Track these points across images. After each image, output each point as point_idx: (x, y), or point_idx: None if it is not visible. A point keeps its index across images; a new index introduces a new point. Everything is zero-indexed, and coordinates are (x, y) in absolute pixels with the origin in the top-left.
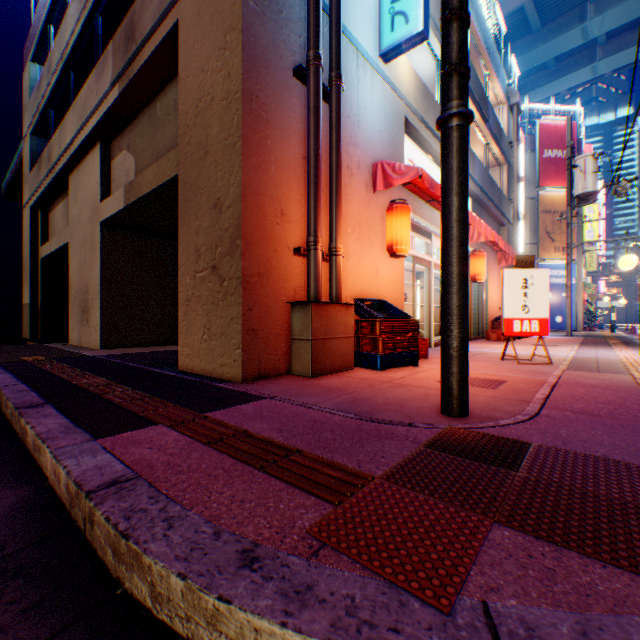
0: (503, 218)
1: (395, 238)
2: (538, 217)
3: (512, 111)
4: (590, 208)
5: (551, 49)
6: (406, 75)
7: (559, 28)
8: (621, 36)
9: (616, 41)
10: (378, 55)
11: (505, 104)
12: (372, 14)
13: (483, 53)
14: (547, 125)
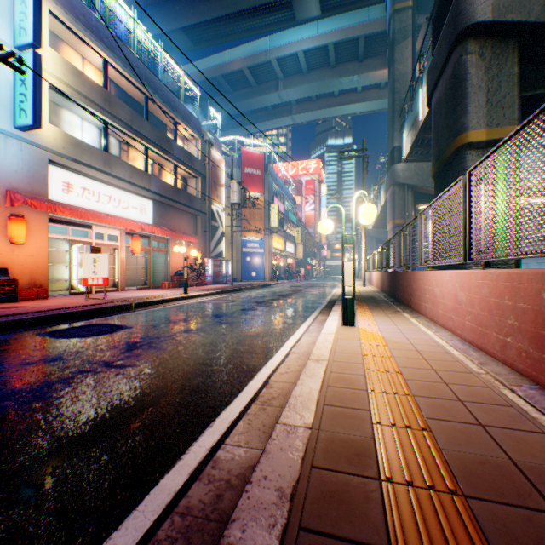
0: (197, 211)
1: (13, 235)
2: (242, 209)
3: (207, 144)
4: (274, 207)
5: (265, 101)
6: (53, 135)
7: (267, 90)
8: (304, 104)
9: (302, 106)
10: (15, 128)
11: (201, 139)
12: (8, 105)
13: (167, 110)
14: (248, 152)
